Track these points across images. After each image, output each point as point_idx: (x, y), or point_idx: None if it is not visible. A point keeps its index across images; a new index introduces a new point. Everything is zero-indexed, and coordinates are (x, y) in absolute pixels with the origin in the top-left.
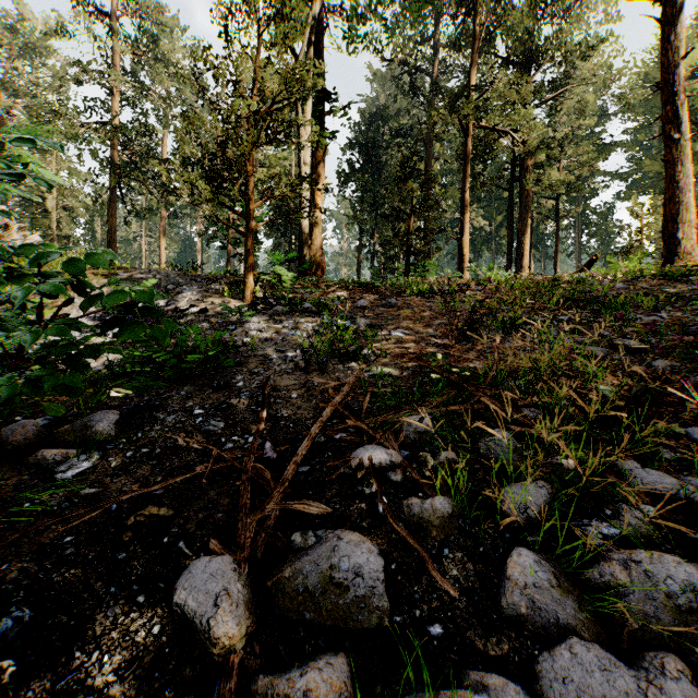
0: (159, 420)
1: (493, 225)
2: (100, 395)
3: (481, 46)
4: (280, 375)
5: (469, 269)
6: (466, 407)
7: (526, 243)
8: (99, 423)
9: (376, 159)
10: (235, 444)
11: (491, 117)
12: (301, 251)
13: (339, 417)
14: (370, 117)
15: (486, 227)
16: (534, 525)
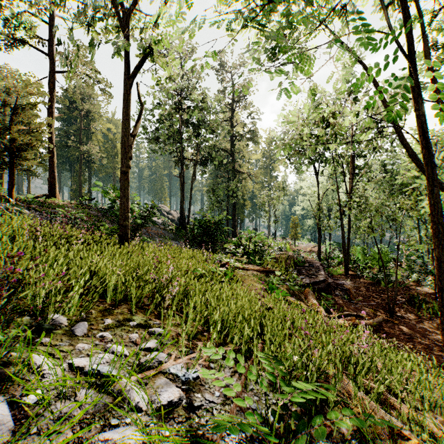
0: None
1: None
2: None
3: None
4: None
5: None
6: None
7: None
8: None
9: None
10: None
11: None
12: None
13: None
14: None
15: None
16: None
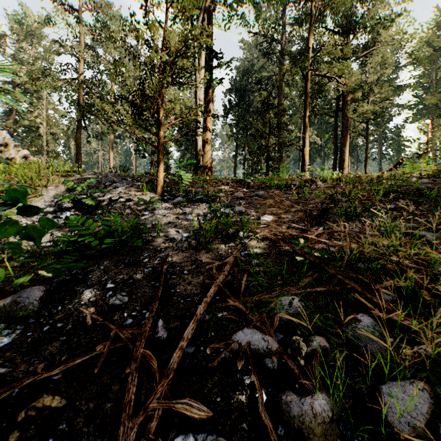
0: (78, 293)
1: (323, 140)
2: (25, 277)
3: (316, 22)
4: (177, 253)
5: (309, 170)
6: (328, 288)
7: (346, 152)
8: (26, 299)
9: (246, 99)
10: (133, 319)
11: (323, 68)
12: (197, 158)
13: (221, 293)
14: (242, 71)
15: (318, 142)
16: (421, 437)
